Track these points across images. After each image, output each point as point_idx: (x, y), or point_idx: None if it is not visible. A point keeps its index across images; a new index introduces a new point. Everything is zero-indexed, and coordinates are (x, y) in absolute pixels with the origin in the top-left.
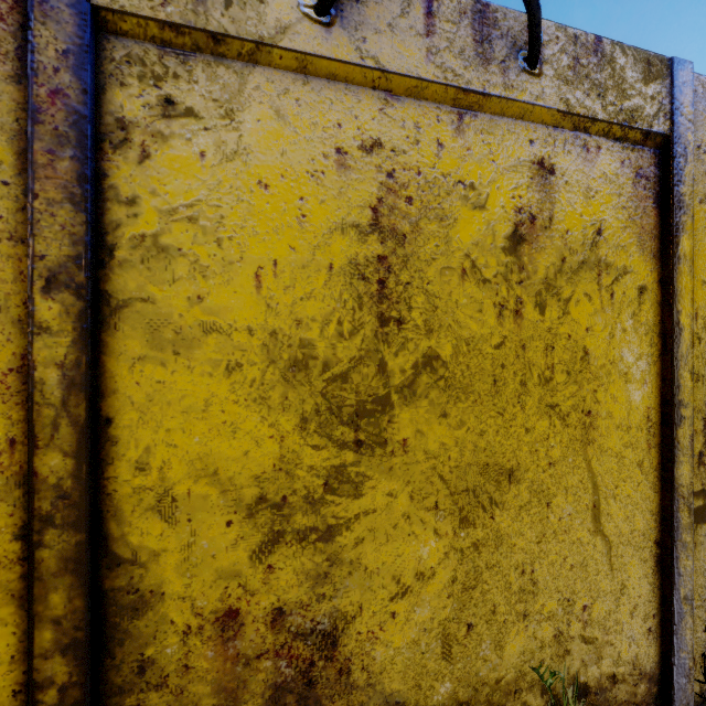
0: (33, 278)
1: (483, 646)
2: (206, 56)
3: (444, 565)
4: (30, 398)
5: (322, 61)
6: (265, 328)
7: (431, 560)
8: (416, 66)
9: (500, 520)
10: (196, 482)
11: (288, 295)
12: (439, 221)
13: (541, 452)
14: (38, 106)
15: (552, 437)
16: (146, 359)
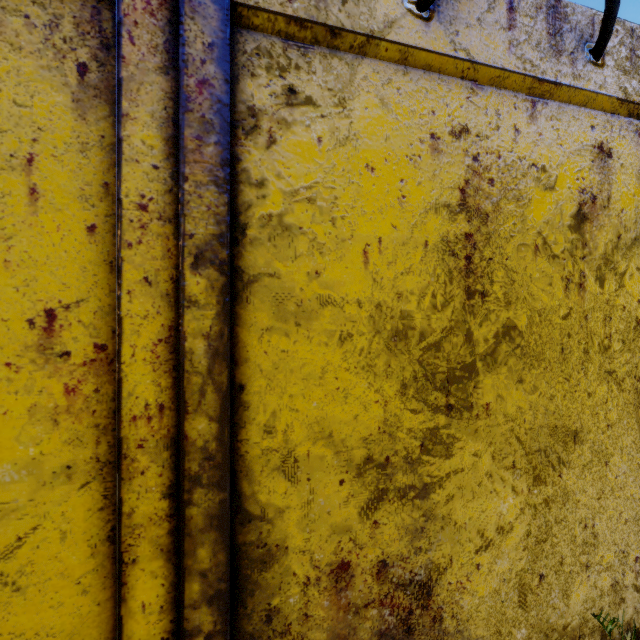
0: (184, 255)
1: (552, 595)
2: (323, 49)
3: (520, 520)
4: (181, 367)
5: (421, 53)
6: (371, 300)
7: (509, 516)
8: (500, 58)
9: (566, 478)
10: (314, 444)
11: (390, 270)
12: (516, 201)
13: (600, 415)
14: (187, 95)
15: (609, 401)
16: (272, 329)
